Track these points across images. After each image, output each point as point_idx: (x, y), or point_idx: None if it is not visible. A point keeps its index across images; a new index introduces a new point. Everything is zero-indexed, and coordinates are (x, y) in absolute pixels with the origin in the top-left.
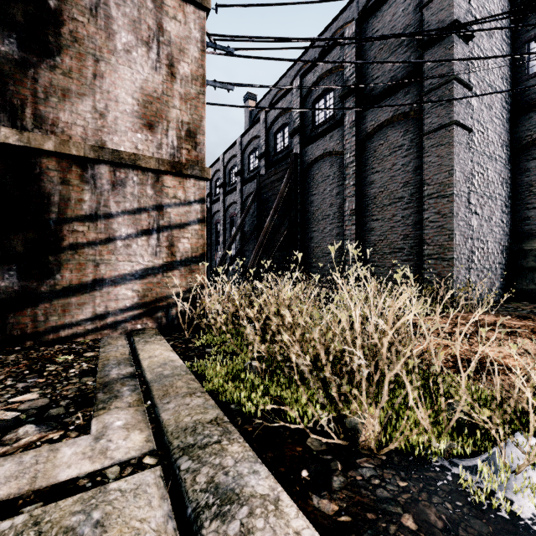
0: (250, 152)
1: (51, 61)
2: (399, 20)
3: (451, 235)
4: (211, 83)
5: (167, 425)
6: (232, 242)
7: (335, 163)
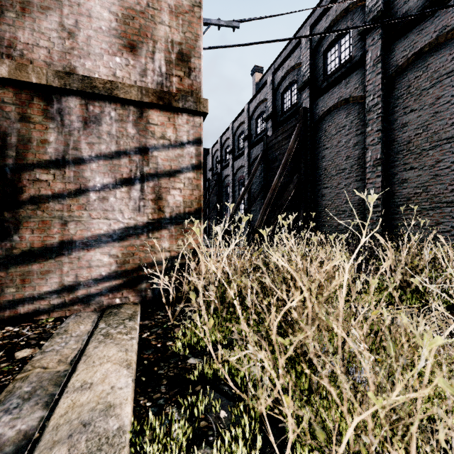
0: (257, 116)
1: None
2: None
3: None
4: (214, 21)
5: None
6: (240, 202)
7: (352, 111)
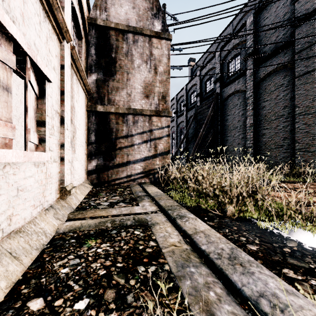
0: (191, 93)
1: (113, 78)
2: (281, 10)
3: (314, 137)
4: (171, 67)
5: (162, 205)
6: (181, 143)
7: (241, 97)
